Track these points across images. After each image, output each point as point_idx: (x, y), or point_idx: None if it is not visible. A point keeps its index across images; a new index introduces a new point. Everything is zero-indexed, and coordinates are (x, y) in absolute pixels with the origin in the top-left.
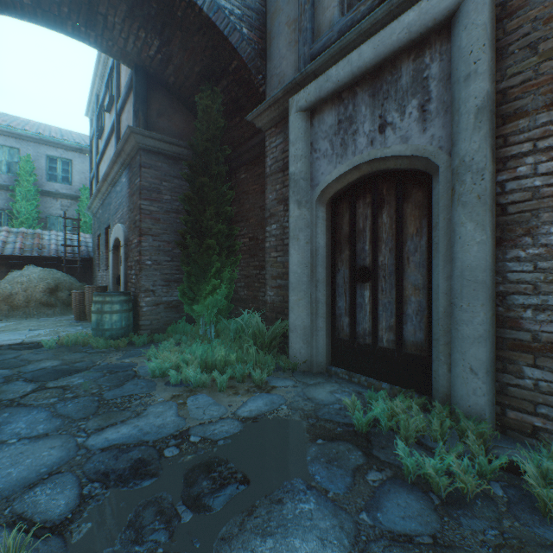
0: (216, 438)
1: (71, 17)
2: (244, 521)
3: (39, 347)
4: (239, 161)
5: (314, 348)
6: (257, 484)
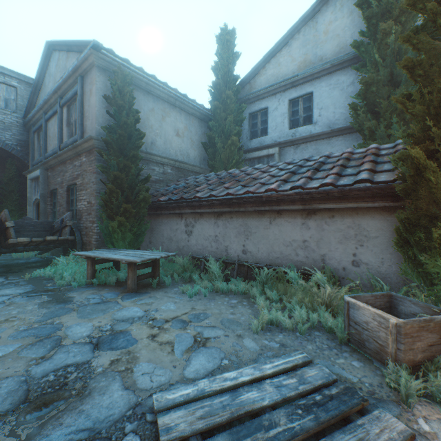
0: None
1: None
2: None
3: None
4: None
5: None
6: None
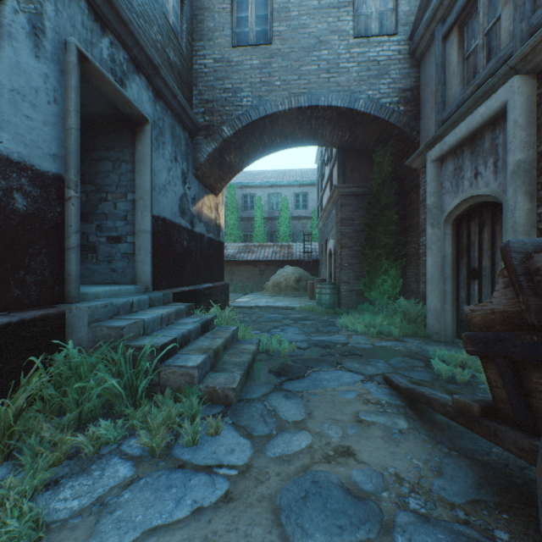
0: (358, 347)
1: (306, 140)
2: (354, 360)
3: (293, 309)
4: (410, 185)
5: (442, 324)
6: (364, 357)
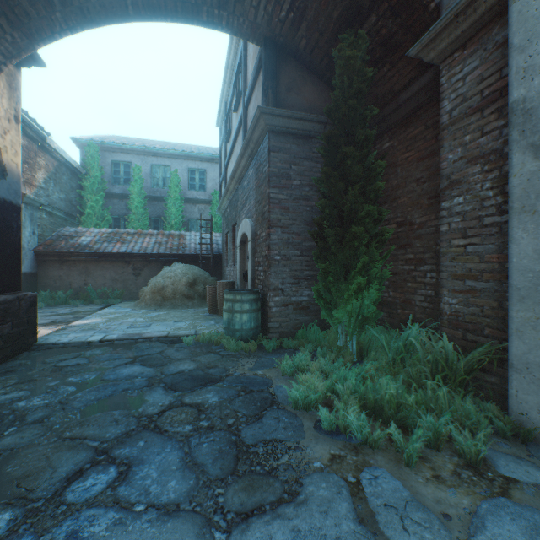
0: None
1: (205, 1)
2: None
3: (179, 342)
4: (382, 126)
5: None
6: None
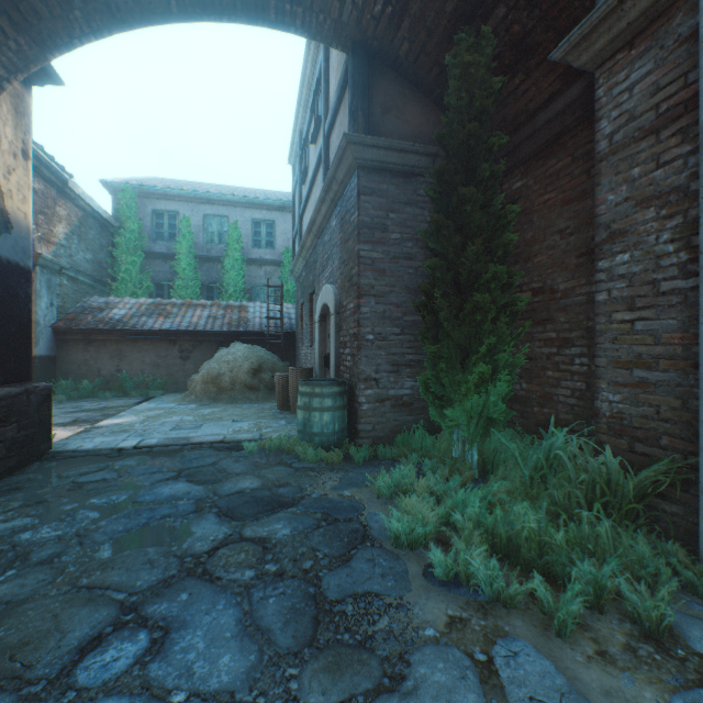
0: None
1: None
2: None
3: (239, 449)
4: (511, 159)
5: None
6: None
